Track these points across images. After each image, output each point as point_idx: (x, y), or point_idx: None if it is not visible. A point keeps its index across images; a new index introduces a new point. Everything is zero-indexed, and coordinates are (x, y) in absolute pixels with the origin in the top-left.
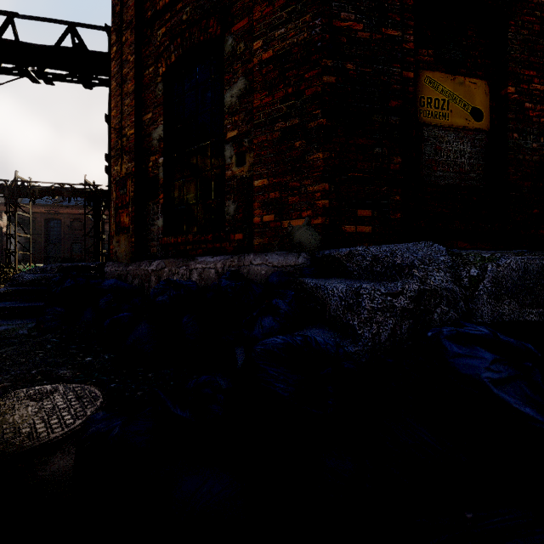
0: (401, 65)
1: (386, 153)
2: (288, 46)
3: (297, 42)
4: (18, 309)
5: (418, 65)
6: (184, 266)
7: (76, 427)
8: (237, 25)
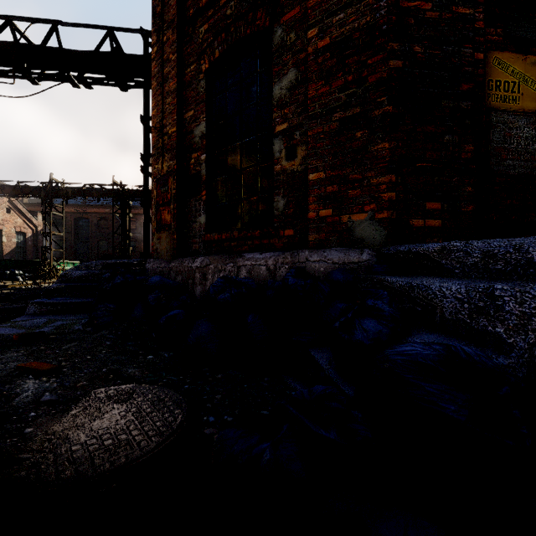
0: (473, 46)
1: (456, 141)
2: (348, 31)
3: (359, 27)
4: (70, 305)
5: (486, 46)
6: (232, 263)
7: (172, 434)
8: (287, 15)
